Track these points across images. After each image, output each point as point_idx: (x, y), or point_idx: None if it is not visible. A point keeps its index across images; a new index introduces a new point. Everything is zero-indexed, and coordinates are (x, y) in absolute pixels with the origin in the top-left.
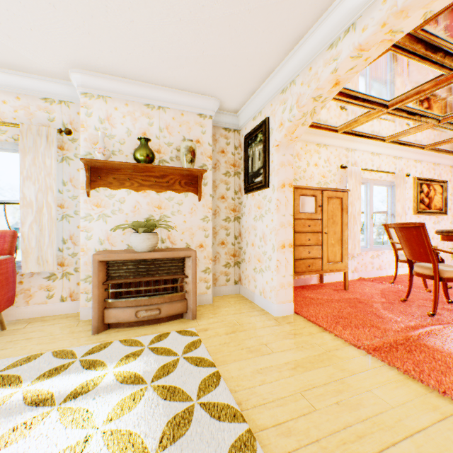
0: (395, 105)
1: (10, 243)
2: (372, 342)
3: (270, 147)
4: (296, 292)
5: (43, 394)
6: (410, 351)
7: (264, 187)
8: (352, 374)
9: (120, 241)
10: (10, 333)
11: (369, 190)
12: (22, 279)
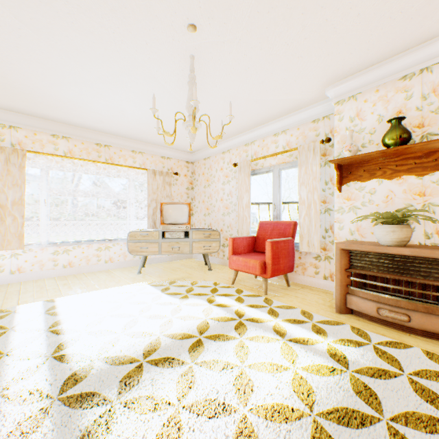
0: None
1: (292, 229)
2: None
3: None
4: None
5: (283, 330)
6: None
7: None
8: None
9: (369, 233)
10: (290, 290)
11: None
12: (300, 256)
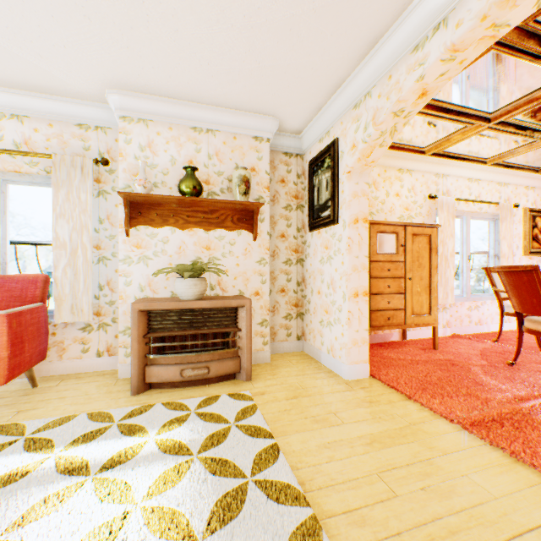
0: (499, 118)
1: (42, 289)
2: (469, 414)
3: (340, 174)
4: (372, 351)
5: (77, 462)
6: (519, 428)
7: (332, 223)
8: (442, 454)
9: (163, 288)
10: (42, 391)
11: (466, 225)
12: (55, 331)
